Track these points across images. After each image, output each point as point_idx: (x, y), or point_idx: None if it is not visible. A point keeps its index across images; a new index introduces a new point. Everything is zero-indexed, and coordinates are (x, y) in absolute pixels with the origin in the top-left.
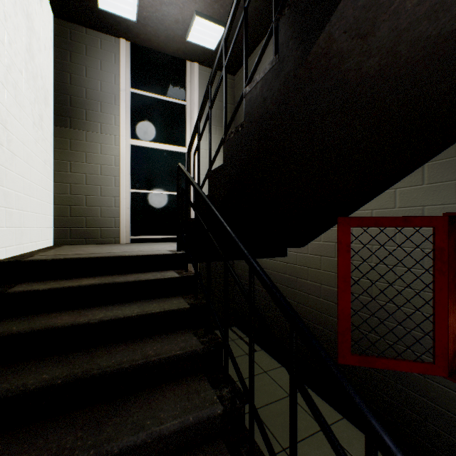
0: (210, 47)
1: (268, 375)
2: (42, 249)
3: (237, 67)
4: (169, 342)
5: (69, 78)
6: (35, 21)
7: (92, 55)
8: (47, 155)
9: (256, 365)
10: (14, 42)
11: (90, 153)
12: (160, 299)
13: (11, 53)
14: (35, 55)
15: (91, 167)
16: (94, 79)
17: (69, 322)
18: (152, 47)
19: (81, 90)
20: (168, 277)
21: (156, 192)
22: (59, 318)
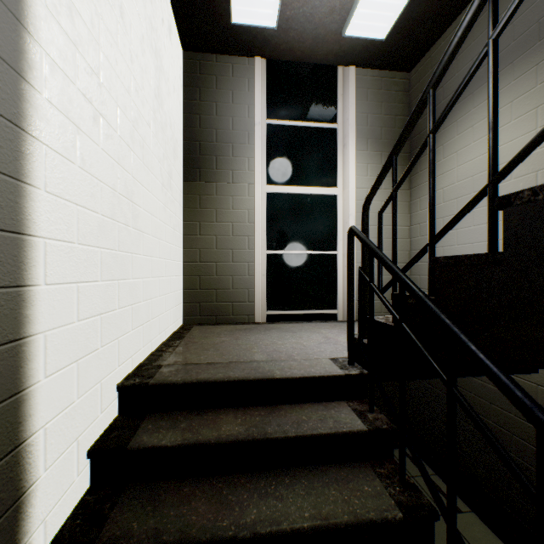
0: (378, 36)
1: None
2: (171, 337)
3: (416, 57)
4: None
5: (198, 120)
6: (164, 59)
7: (223, 87)
8: (176, 219)
9: None
10: (141, 88)
11: (220, 209)
12: (337, 471)
13: (137, 103)
14: (163, 100)
15: (221, 226)
16: (225, 116)
17: (207, 527)
18: (294, 58)
19: (211, 133)
20: (348, 431)
21: (297, 251)
22: (193, 507)
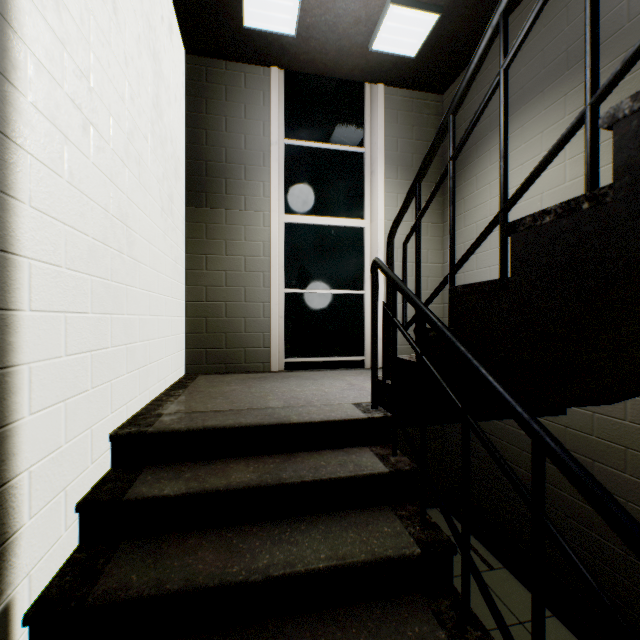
0: (407, 53)
1: (528, 634)
2: (172, 386)
3: (449, 79)
4: (391, 638)
5: (204, 136)
6: (164, 62)
7: (234, 99)
8: (178, 250)
9: (498, 602)
10: (137, 96)
11: (230, 241)
12: (356, 515)
13: (133, 112)
14: (163, 111)
15: (232, 260)
16: (236, 133)
17: (215, 574)
18: (316, 71)
19: (219, 152)
20: (368, 473)
21: (320, 291)
22: (199, 557)
